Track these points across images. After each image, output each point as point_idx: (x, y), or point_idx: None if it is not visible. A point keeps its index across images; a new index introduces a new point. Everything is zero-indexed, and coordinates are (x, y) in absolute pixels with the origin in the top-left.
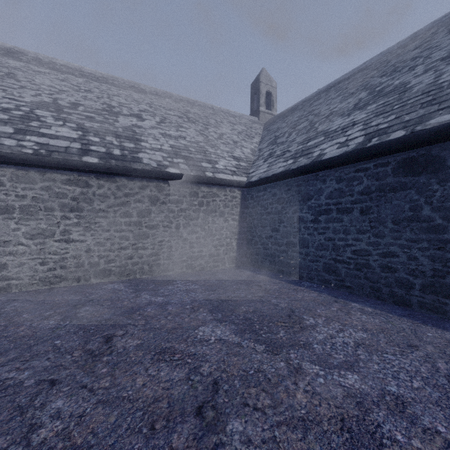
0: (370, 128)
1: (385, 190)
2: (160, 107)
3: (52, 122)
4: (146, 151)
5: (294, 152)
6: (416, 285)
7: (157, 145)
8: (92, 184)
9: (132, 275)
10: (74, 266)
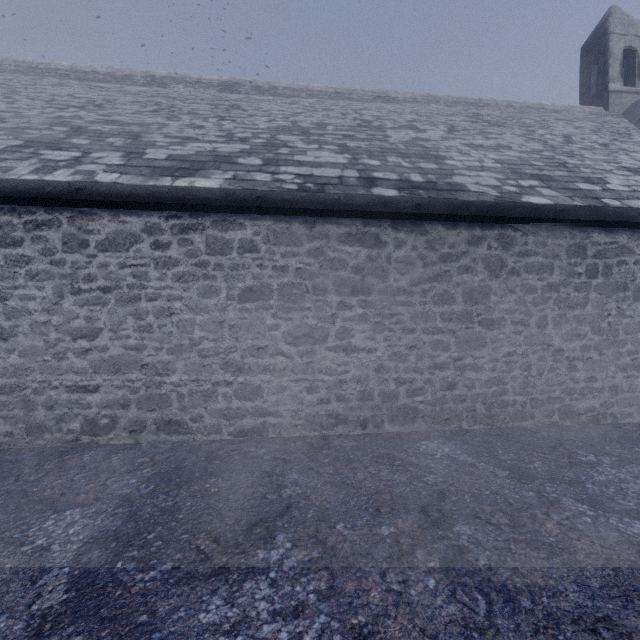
0: None
1: None
2: (432, 114)
3: (304, 147)
4: (462, 172)
5: None
6: None
7: (473, 162)
8: (385, 240)
9: (454, 422)
10: (356, 397)
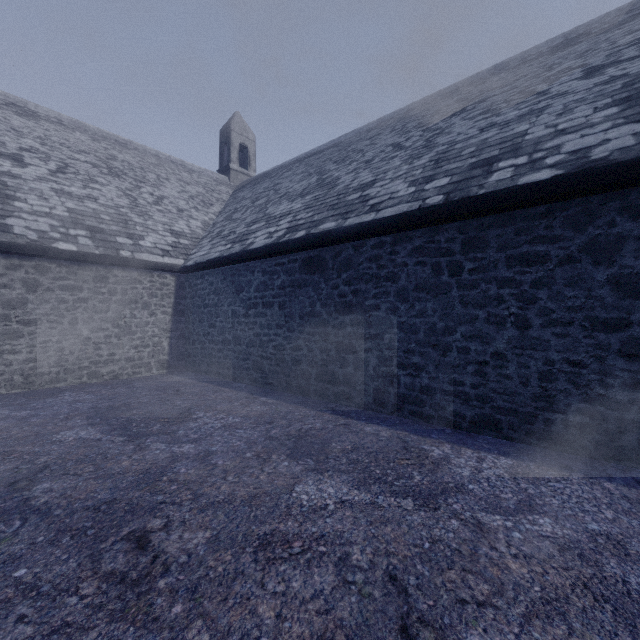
0: (294, 222)
1: (295, 286)
2: (62, 145)
3: None
4: (22, 216)
5: (237, 235)
6: (313, 375)
7: (44, 208)
8: None
9: None
10: None
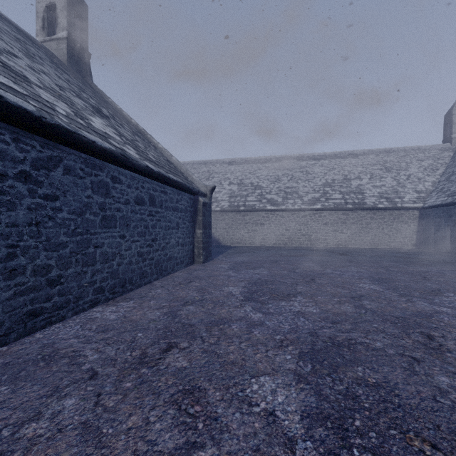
0: None
1: None
2: (368, 165)
3: (332, 193)
4: (367, 198)
5: (450, 192)
6: None
7: (371, 194)
8: (349, 214)
9: (363, 246)
10: (344, 241)
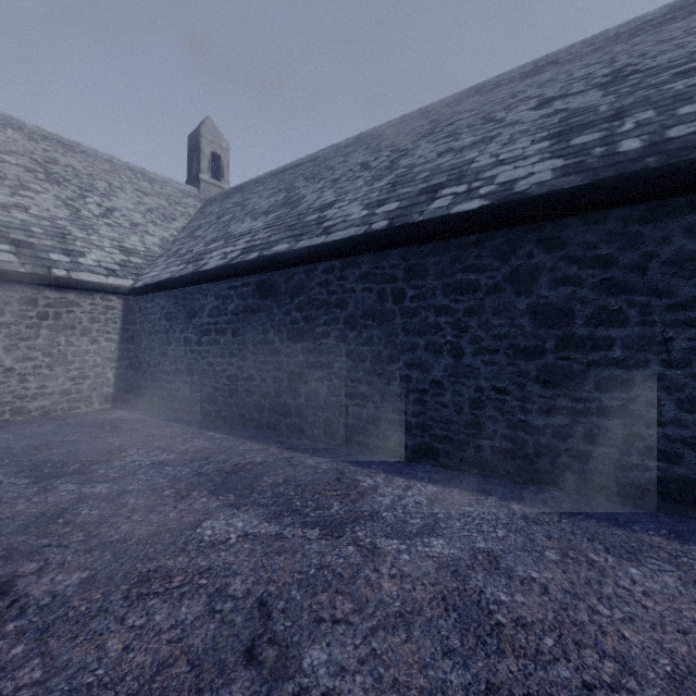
0: (251, 242)
1: (248, 311)
2: None
3: None
4: None
5: (193, 255)
6: (266, 407)
7: None
8: None
9: None
10: None
